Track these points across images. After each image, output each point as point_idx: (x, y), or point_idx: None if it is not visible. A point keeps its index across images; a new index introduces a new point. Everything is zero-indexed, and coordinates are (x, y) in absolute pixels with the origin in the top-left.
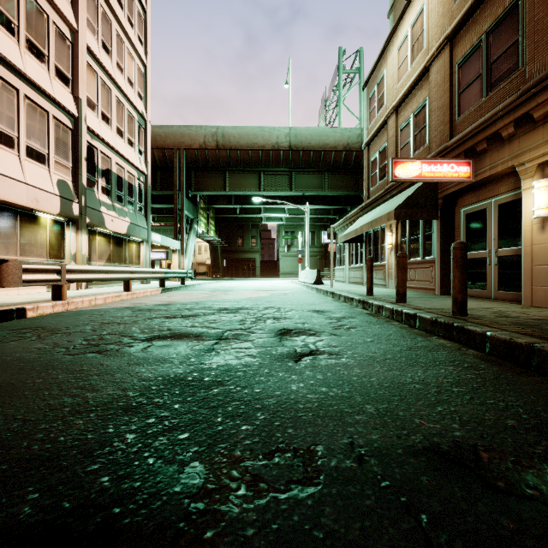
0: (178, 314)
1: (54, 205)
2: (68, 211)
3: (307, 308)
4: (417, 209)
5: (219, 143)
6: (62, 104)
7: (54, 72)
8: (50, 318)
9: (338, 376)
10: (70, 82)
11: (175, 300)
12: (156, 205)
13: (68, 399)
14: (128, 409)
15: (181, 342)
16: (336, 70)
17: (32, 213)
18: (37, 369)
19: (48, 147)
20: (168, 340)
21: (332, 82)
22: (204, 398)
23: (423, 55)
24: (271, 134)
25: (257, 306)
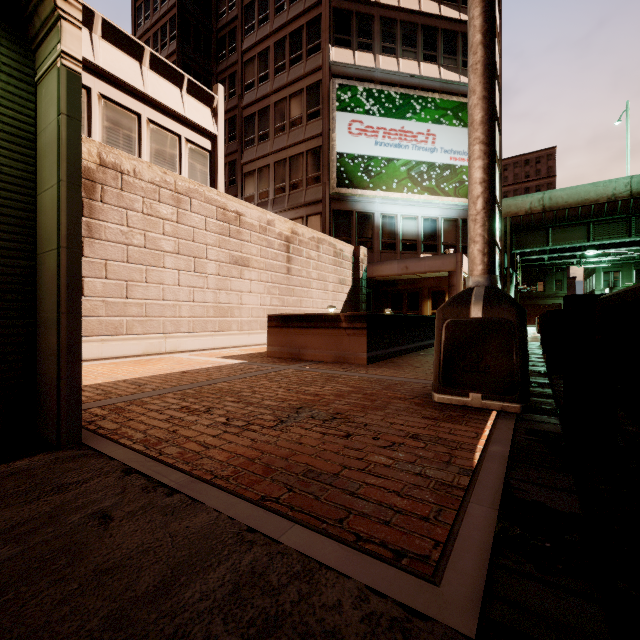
0: None
1: None
2: None
3: None
4: None
5: (545, 206)
6: None
7: None
8: None
9: None
10: None
11: None
12: None
13: None
14: None
15: None
16: None
17: None
18: None
19: None
20: None
21: None
22: None
23: None
24: (606, 188)
25: None
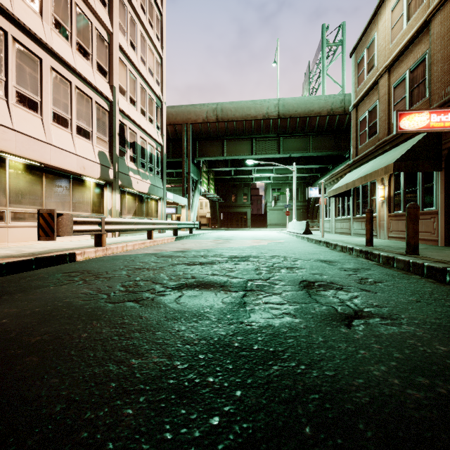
0: (196, 261)
1: (96, 171)
2: (105, 175)
3: (312, 258)
4: (418, 161)
5: (218, 117)
6: (101, 92)
7: (96, 67)
8: (93, 263)
9: (422, 355)
10: (107, 74)
11: (188, 248)
12: (168, 171)
13: (113, 367)
14: (182, 393)
15: (209, 292)
16: (319, 45)
17: (80, 178)
18: (82, 319)
19: (92, 126)
20: (196, 289)
21: (316, 56)
22: (267, 382)
23: (422, 10)
24: (262, 106)
25: (263, 255)
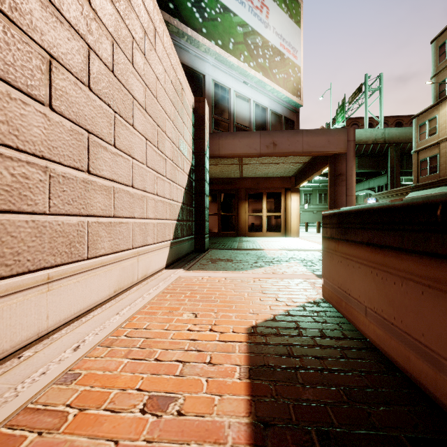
0: None
1: None
2: None
3: None
4: None
5: None
6: None
7: None
8: None
9: None
10: None
11: None
12: None
13: None
14: None
15: None
16: (360, 87)
17: None
18: None
19: None
20: None
21: (355, 94)
22: None
23: None
24: None
25: None
